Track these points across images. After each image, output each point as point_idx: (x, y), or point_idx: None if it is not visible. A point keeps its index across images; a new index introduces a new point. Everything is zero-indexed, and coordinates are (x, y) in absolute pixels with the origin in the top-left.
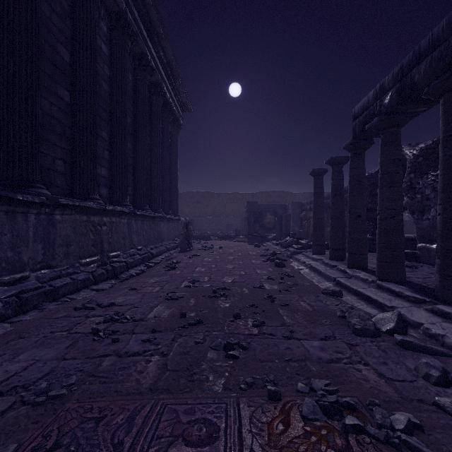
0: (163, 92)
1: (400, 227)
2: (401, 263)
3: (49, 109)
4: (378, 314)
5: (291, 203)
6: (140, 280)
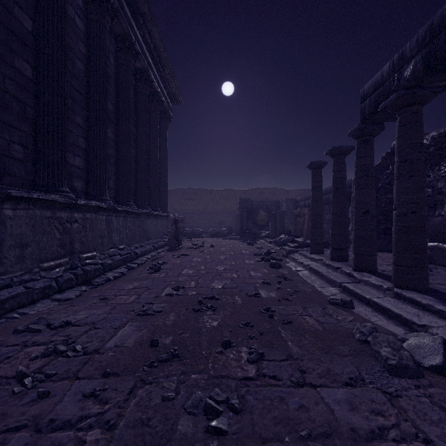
0: (150, 80)
1: (423, 225)
2: (424, 268)
3: (1, 83)
4: (410, 338)
5: (284, 199)
6: (117, 285)
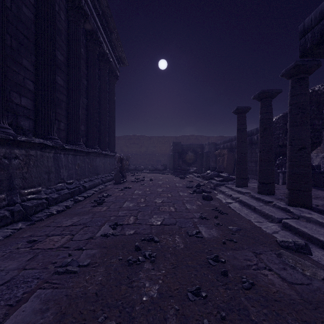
0: (99, 41)
1: None
2: None
3: None
4: None
5: (207, 143)
6: (56, 221)
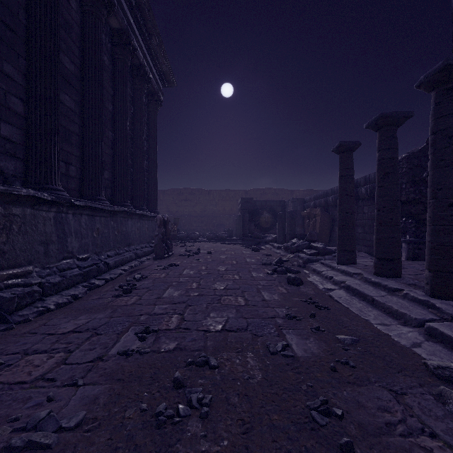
0: (132, 47)
1: None
2: None
3: None
4: None
5: (291, 199)
6: (50, 323)
